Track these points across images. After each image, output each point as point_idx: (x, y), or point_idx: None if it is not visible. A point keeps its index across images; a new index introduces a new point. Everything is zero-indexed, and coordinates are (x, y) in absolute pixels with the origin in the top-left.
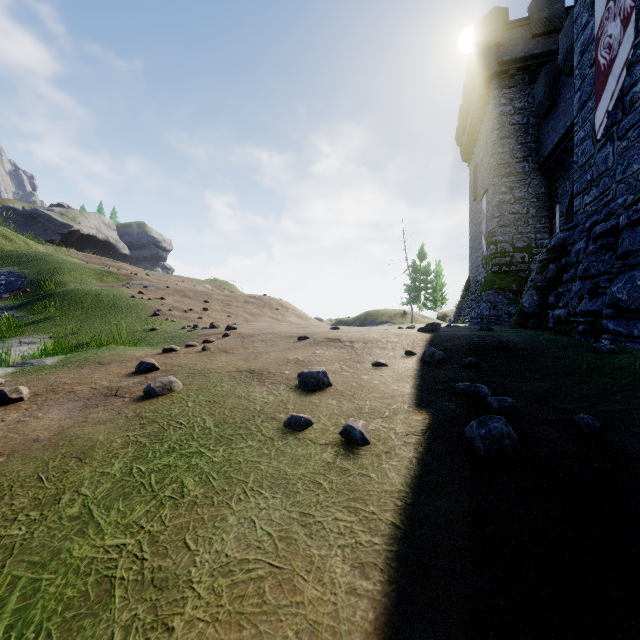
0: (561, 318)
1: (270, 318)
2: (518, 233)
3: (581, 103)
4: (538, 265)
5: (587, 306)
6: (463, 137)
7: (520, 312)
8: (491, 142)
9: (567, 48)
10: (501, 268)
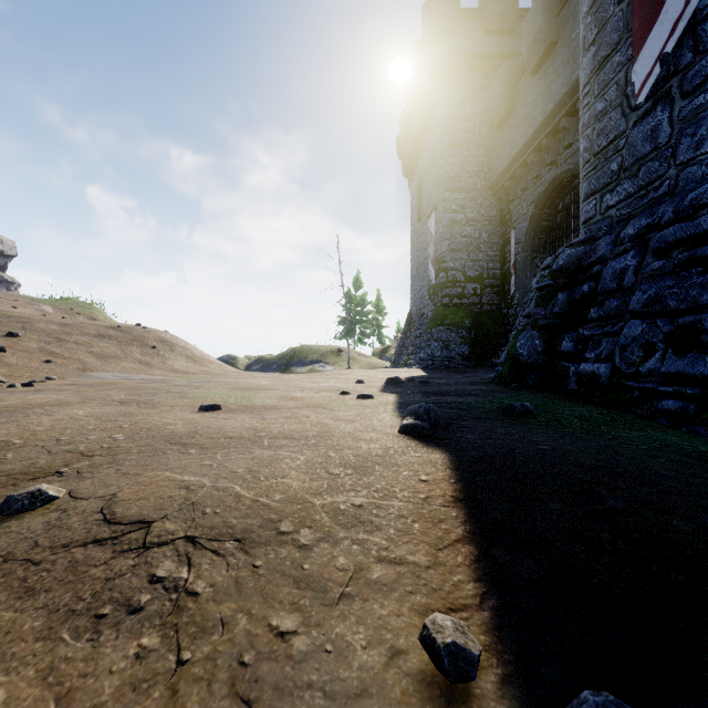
0: (602, 379)
1: (136, 362)
2: (470, 260)
3: (598, 61)
4: (538, 294)
5: (677, 365)
6: (405, 148)
7: (513, 362)
8: (441, 149)
9: (534, 36)
10: (452, 300)
